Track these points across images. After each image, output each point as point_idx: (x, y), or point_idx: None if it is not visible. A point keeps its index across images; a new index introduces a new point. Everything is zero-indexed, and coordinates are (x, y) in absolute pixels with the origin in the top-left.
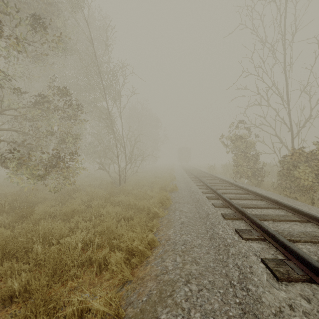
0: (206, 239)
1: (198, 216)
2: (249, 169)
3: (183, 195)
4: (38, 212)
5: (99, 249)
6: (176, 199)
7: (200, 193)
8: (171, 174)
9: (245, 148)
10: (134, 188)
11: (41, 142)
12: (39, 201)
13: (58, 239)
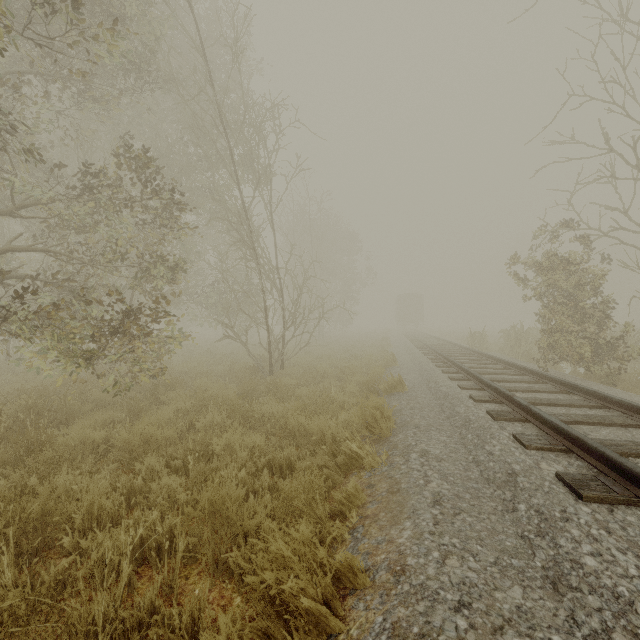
0: (536, 581)
1: (480, 476)
2: (585, 341)
3: (420, 404)
4: (64, 441)
5: (192, 568)
6: (405, 414)
7: (467, 401)
8: (385, 351)
9: (572, 289)
10: (302, 381)
11: (106, 281)
12: (86, 409)
13: (83, 528)
